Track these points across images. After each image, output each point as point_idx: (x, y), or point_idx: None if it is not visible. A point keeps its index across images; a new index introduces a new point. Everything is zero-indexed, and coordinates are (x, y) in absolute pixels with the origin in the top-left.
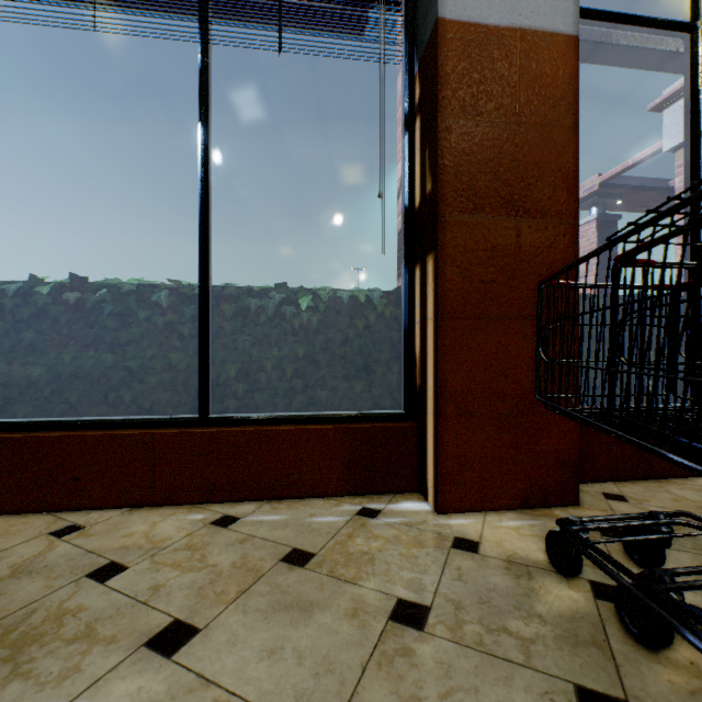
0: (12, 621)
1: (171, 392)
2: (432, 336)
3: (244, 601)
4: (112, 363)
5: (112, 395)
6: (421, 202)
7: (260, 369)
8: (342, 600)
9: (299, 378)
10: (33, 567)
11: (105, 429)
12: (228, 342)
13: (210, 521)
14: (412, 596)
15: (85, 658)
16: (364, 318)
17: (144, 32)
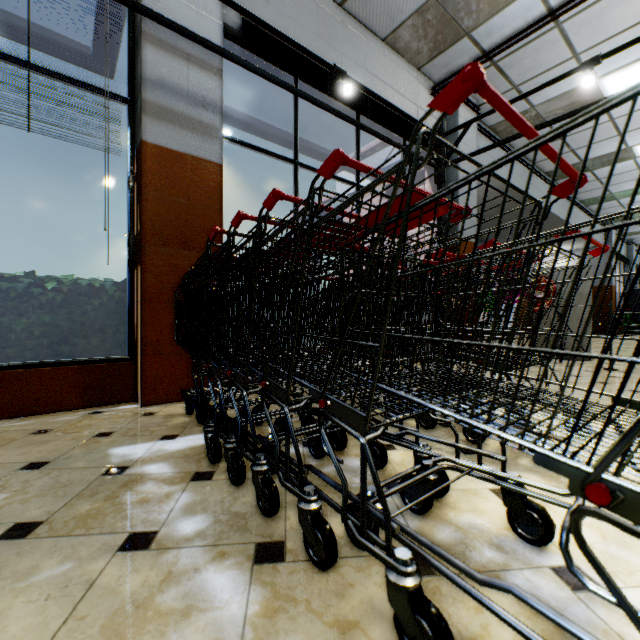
0: None
1: None
2: (140, 311)
3: (5, 447)
4: None
5: None
6: (137, 234)
7: (11, 332)
8: (68, 437)
9: (47, 338)
10: None
11: None
12: None
13: None
14: (109, 430)
15: None
16: (100, 299)
17: None
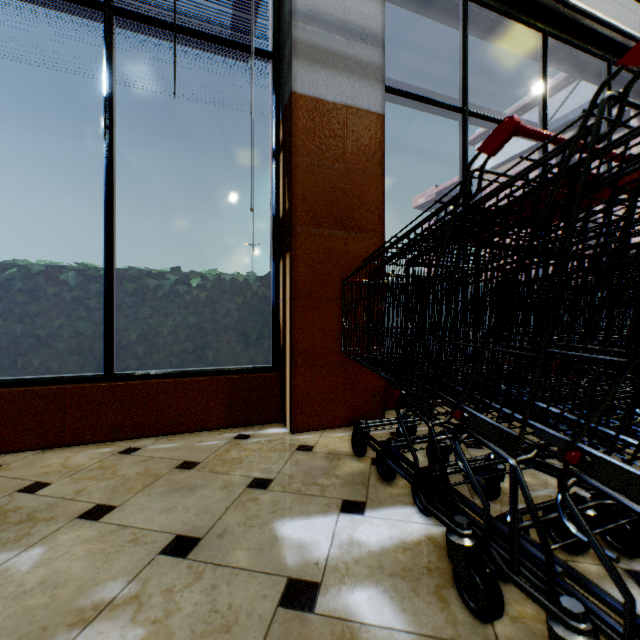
0: None
1: (78, 355)
2: (289, 310)
3: (148, 490)
4: (21, 331)
5: (21, 358)
6: (283, 214)
7: (158, 335)
8: (218, 482)
9: (191, 342)
10: None
11: (17, 387)
12: (130, 314)
13: (116, 452)
14: (264, 475)
15: (33, 529)
16: (243, 296)
17: (58, 67)
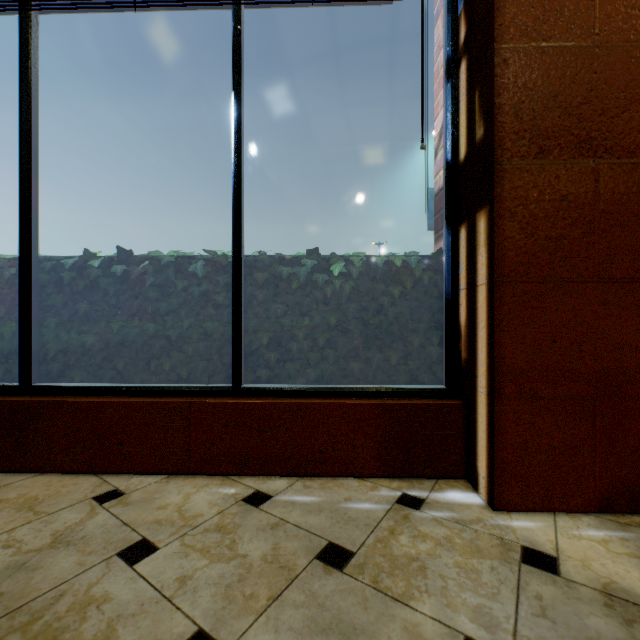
0: (40, 605)
1: (207, 360)
2: (485, 303)
3: (275, 613)
4: (153, 332)
5: (154, 363)
6: (468, 153)
7: (291, 338)
8: (392, 629)
9: (331, 349)
10: (72, 537)
11: (147, 396)
12: (260, 312)
13: (241, 497)
14: (484, 635)
15: None
16: (400, 285)
17: (179, 1)
